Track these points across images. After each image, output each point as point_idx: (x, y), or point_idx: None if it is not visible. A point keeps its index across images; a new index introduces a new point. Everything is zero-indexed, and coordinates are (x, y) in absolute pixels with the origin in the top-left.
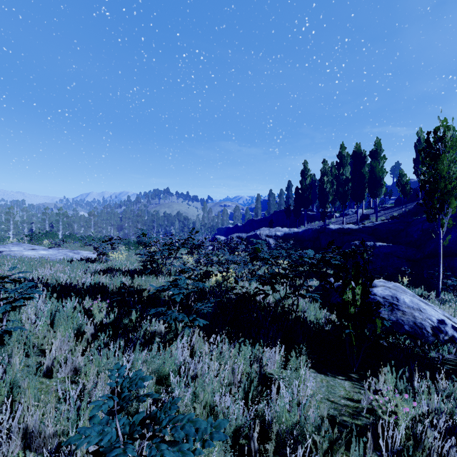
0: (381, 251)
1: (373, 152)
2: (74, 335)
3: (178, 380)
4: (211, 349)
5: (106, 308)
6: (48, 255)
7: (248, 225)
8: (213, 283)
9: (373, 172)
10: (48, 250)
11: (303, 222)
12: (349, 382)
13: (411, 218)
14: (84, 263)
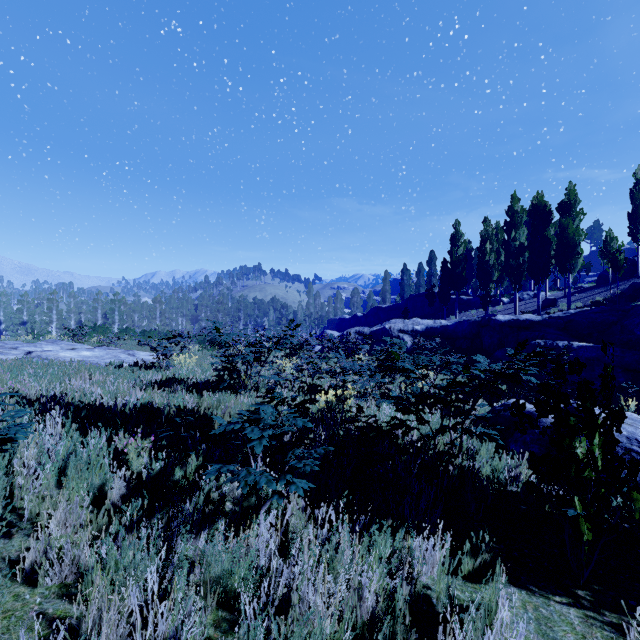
0: (581, 356)
1: (564, 204)
2: (94, 497)
3: (256, 608)
4: (317, 536)
5: (148, 450)
6: (92, 357)
7: (371, 315)
8: (322, 405)
9: (563, 235)
10: (93, 350)
11: (454, 311)
12: (577, 610)
13: (626, 304)
14: (138, 369)
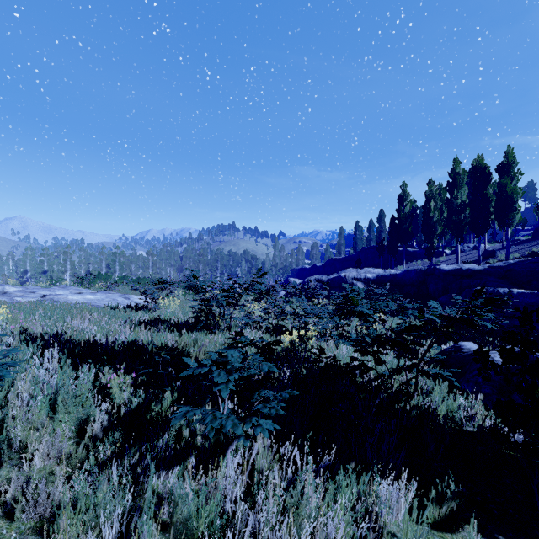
0: (521, 301)
1: (503, 166)
2: (78, 429)
3: None
4: (282, 478)
5: (129, 385)
6: (94, 300)
7: (328, 265)
8: (287, 344)
9: (502, 193)
10: (95, 294)
11: (401, 261)
12: None
13: None
14: (130, 311)
